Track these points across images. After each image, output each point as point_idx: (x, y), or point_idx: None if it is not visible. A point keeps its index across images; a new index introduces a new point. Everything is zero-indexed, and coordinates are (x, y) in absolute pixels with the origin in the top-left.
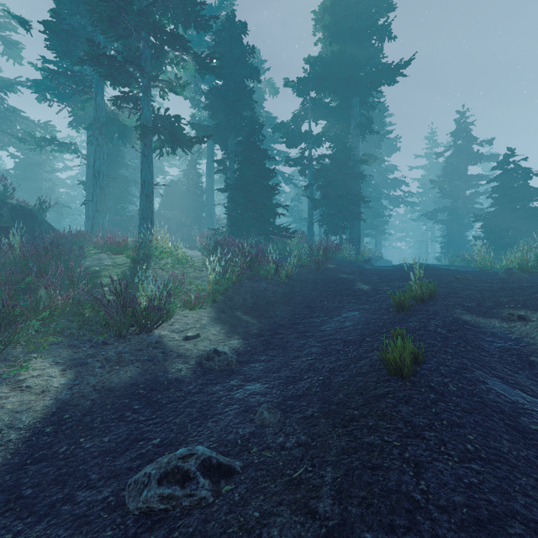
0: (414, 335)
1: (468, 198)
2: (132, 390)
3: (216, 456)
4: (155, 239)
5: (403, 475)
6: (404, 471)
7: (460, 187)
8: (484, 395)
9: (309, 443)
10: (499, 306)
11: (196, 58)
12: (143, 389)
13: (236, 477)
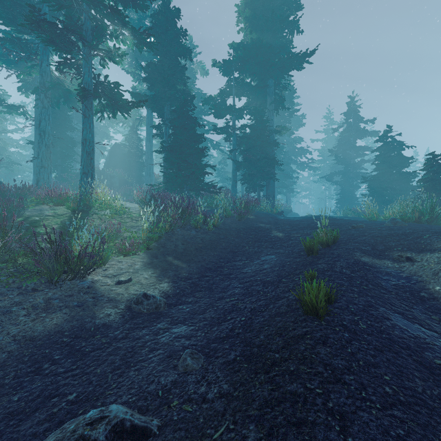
0: (324, 276)
1: (357, 165)
2: (55, 338)
3: (130, 418)
4: (96, 193)
5: (329, 431)
6: (330, 425)
7: (350, 155)
8: (391, 331)
9: (231, 393)
10: (389, 249)
11: (134, 33)
12: (67, 337)
13: (152, 440)
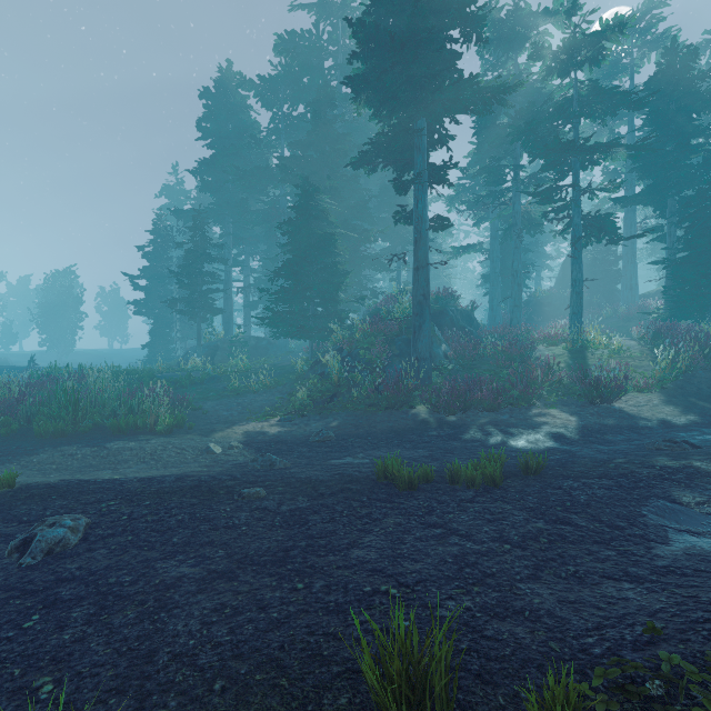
0: None
1: None
2: (618, 426)
3: (690, 441)
4: (587, 332)
5: None
6: None
7: None
8: None
9: None
10: None
11: (629, 147)
12: (625, 427)
13: (702, 449)
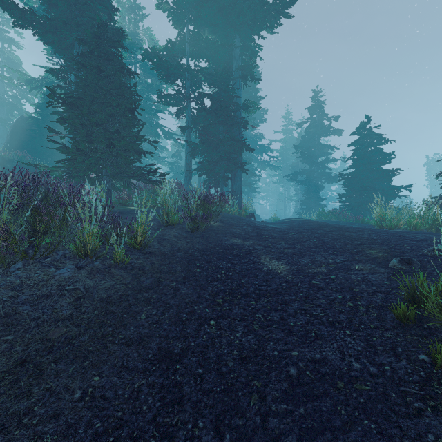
0: None
1: (321, 164)
2: None
3: None
4: None
5: None
6: None
7: (315, 153)
8: None
9: None
10: None
11: None
12: None
13: None
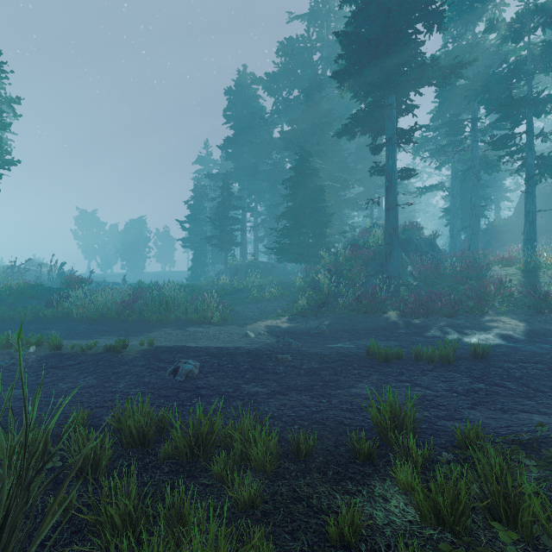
0: None
1: None
2: None
3: None
4: (540, 255)
5: None
6: None
7: None
8: None
9: None
10: None
11: None
12: None
13: None
